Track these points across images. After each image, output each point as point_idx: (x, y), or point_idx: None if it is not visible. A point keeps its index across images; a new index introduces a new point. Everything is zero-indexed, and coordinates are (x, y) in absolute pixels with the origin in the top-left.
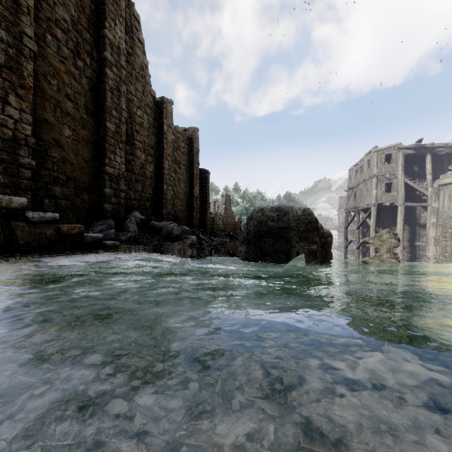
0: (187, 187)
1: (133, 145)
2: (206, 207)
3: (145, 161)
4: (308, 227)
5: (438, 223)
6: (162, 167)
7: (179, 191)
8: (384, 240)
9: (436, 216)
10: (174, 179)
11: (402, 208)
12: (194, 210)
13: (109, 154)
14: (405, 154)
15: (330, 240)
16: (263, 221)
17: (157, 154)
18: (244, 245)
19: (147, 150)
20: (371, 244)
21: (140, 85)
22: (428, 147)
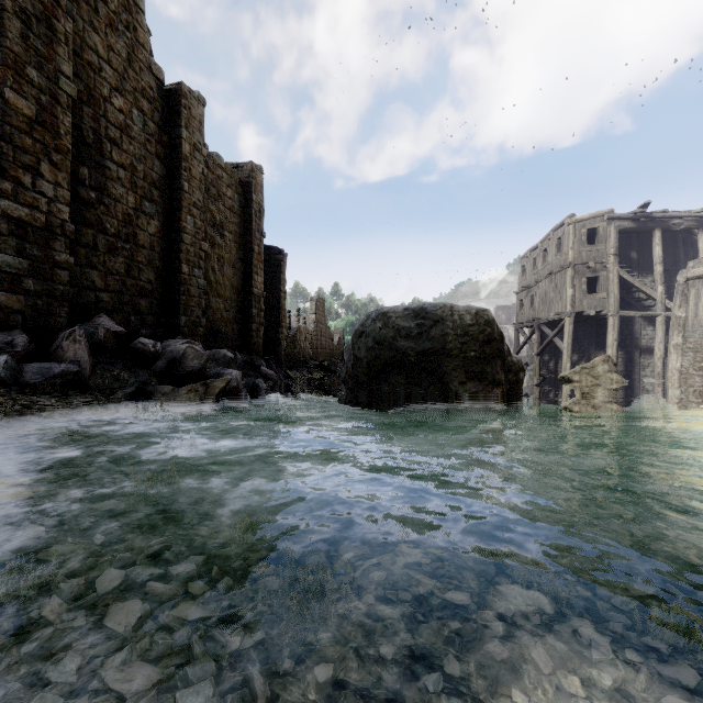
0: (239, 276)
1: (102, 170)
2: (279, 317)
3: (137, 210)
4: (486, 350)
5: (685, 345)
6: (179, 228)
7: (222, 281)
8: (599, 375)
9: (683, 333)
10: (209, 256)
11: (615, 320)
12: (253, 321)
13: (16, 170)
14: (619, 228)
15: (522, 378)
16: (387, 338)
17: (167, 200)
18: (348, 386)
19: (142, 187)
20: (576, 383)
21: (123, 43)
22: (657, 217)
